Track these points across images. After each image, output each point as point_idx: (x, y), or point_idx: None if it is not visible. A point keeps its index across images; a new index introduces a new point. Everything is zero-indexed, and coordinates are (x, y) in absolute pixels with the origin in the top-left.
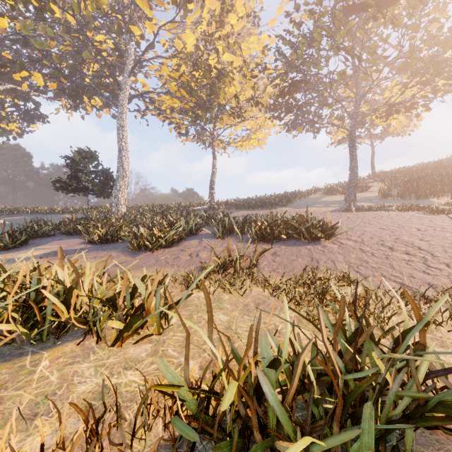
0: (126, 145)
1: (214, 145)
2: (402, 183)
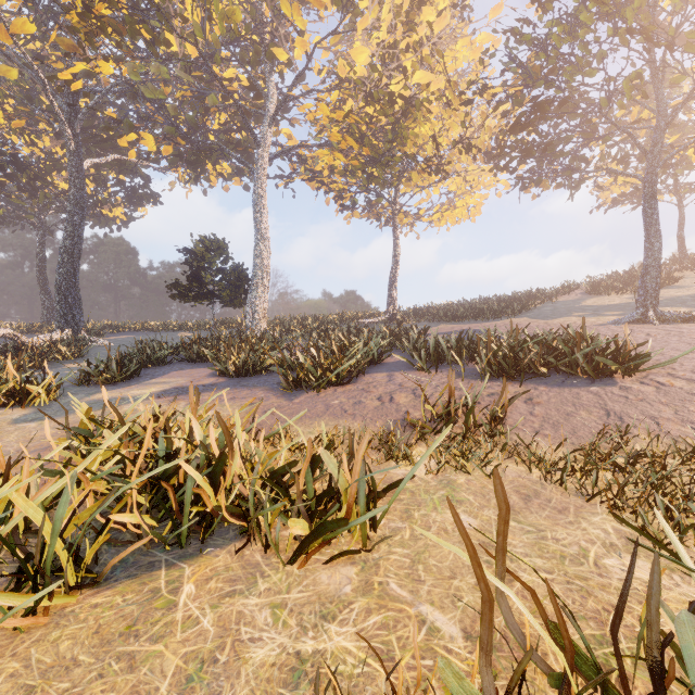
0: (266, 228)
1: (396, 220)
2: None
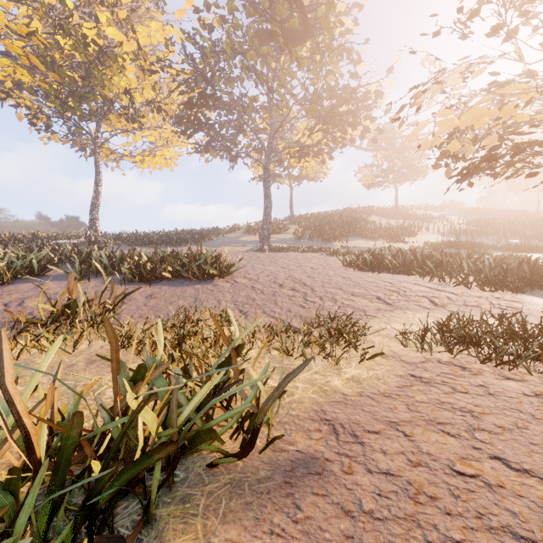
0: None
1: (98, 153)
2: (313, 227)
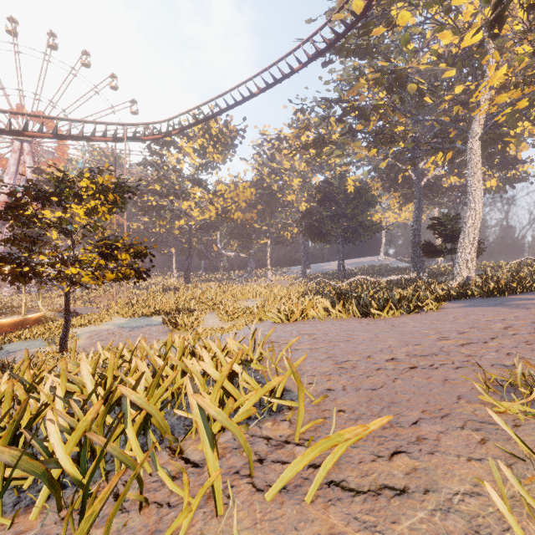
0: (475, 195)
1: None
2: None
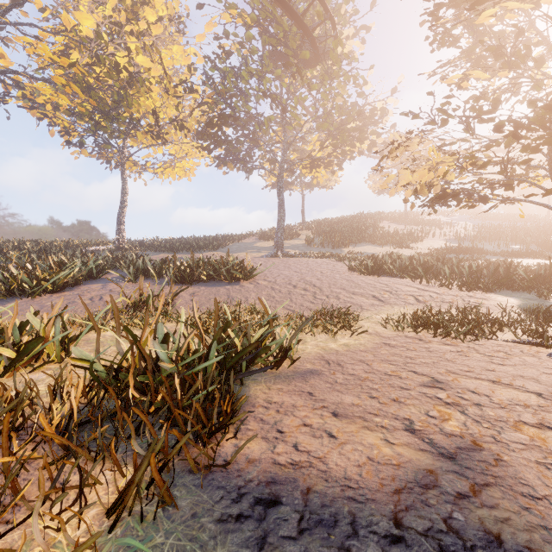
0: None
1: (124, 166)
2: (324, 233)
